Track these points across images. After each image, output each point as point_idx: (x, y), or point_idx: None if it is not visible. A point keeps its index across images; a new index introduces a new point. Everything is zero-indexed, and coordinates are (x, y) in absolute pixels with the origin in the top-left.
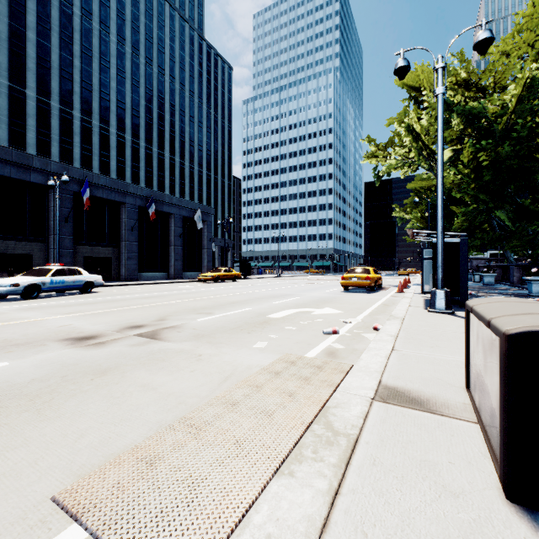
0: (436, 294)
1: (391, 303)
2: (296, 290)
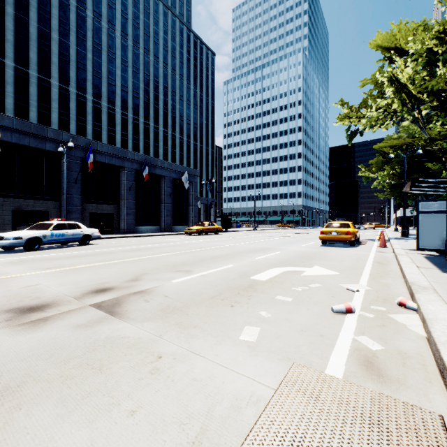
0: None
1: (384, 261)
2: (274, 243)
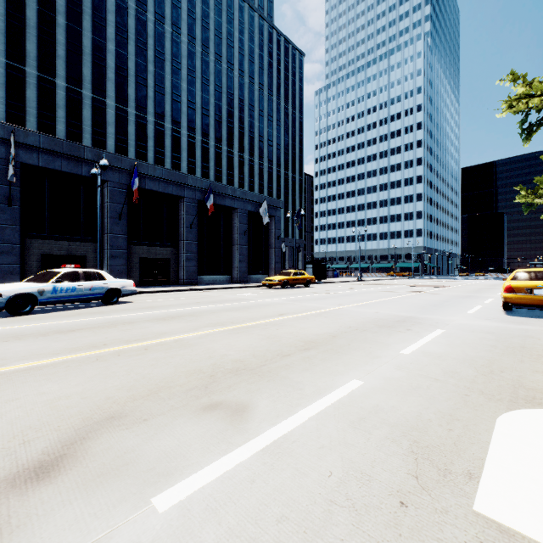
0: None
1: None
2: (408, 306)
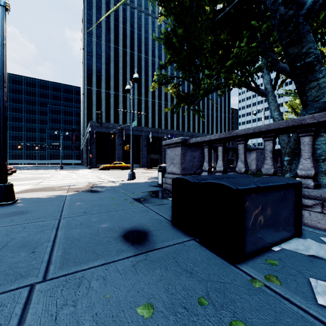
0: None
1: None
2: None
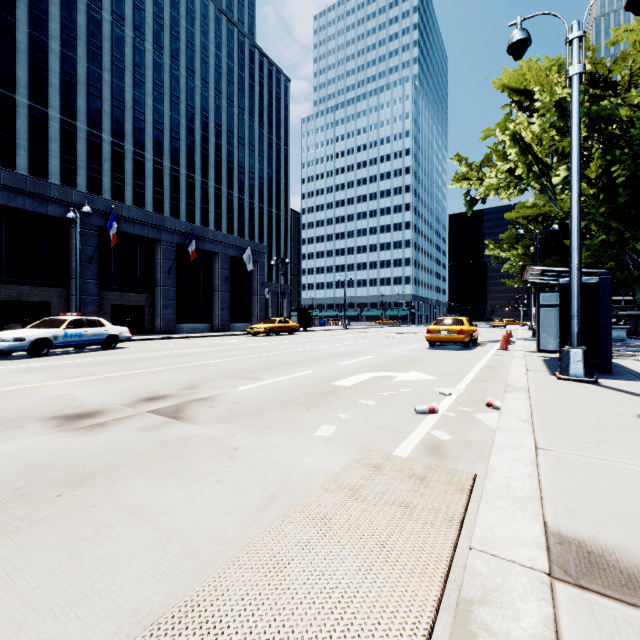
0: (570, 354)
1: (497, 365)
2: (368, 346)
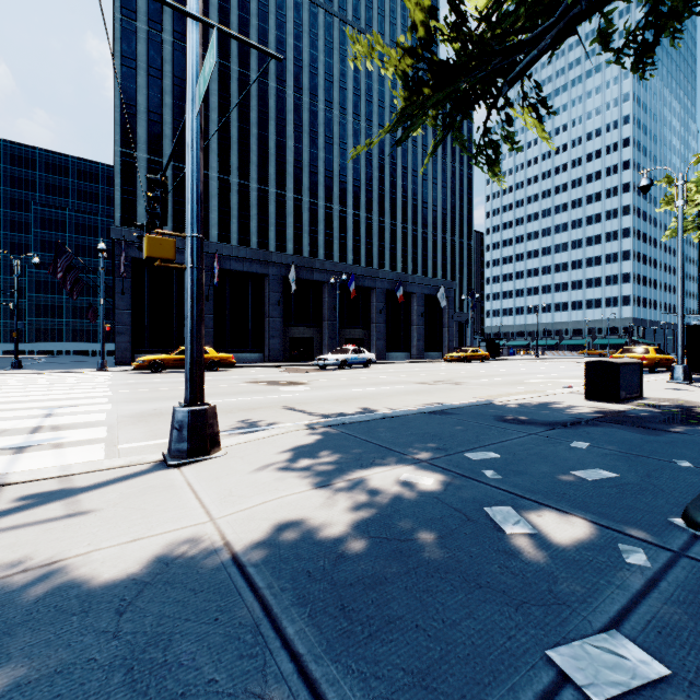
0: (674, 368)
1: None
2: (554, 370)
